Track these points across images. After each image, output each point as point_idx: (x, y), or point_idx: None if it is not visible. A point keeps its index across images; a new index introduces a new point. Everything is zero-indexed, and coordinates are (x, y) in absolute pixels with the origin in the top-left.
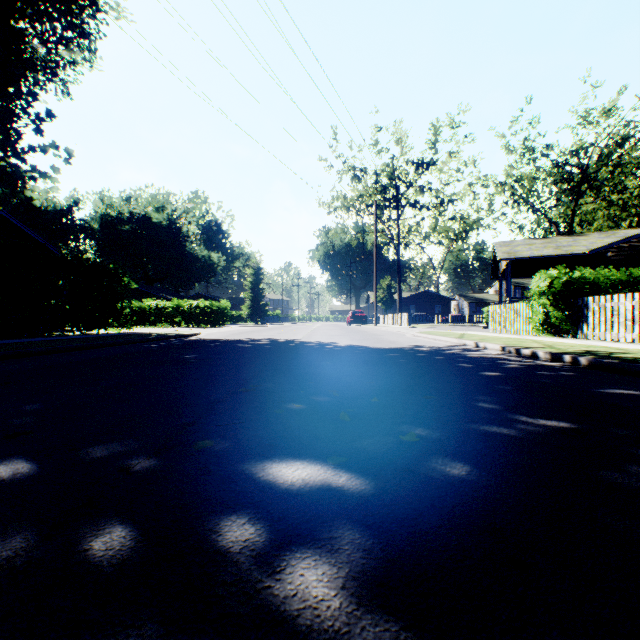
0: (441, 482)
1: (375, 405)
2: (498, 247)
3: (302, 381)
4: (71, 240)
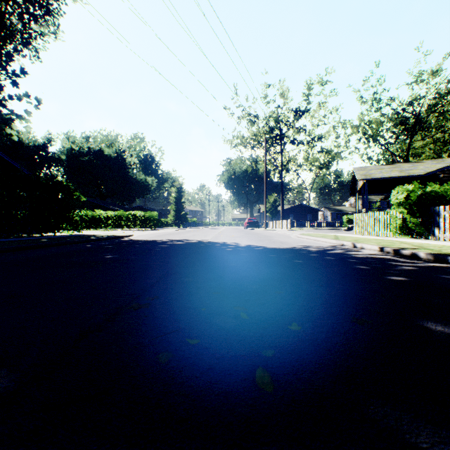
0: None
1: (299, 339)
2: (356, 171)
3: (205, 290)
4: (46, 167)
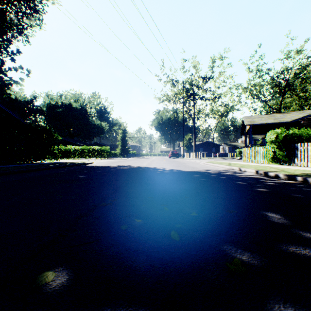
0: None
1: (195, 220)
2: (245, 119)
3: (144, 196)
4: (32, 116)
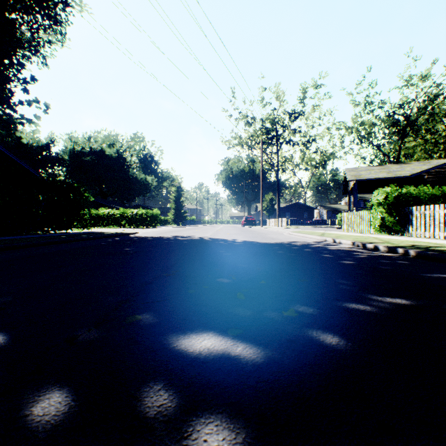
0: (317, 351)
1: (263, 286)
2: (348, 172)
3: (209, 268)
4: (49, 167)
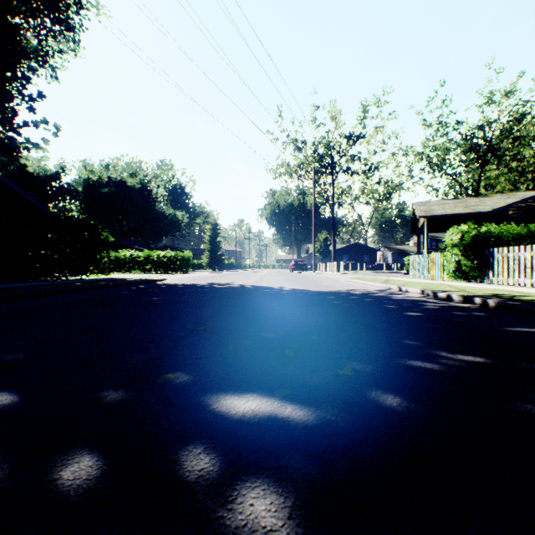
0: (375, 413)
1: (315, 342)
2: (417, 206)
3: (252, 320)
4: (59, 201)
